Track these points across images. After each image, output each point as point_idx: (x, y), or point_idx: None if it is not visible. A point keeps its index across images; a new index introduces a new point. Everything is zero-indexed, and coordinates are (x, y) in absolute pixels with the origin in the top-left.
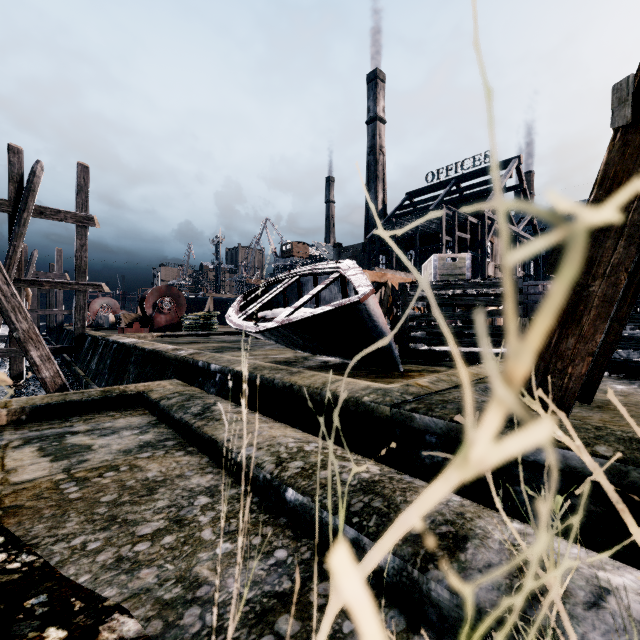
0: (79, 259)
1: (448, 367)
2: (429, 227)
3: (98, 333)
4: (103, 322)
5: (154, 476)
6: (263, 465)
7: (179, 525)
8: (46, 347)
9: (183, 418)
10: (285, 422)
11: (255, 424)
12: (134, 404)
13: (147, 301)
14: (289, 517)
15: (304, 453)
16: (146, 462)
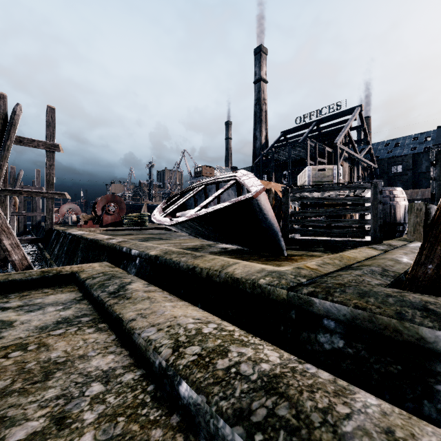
0: (48, 175)
1: (322, 252)
2: (298, 155)
3: (61, 228)
4: (69, 221)
5: (57, 357)
6: (160, 350)
7: (59, 426)
8: (15, 237)
9: (99, 296)
10: (189, 299)
11: (160, 303)
12: (68, 282)
13: (98, 205)
14: (182, 415)
15: (202, 336)
16: (56, 340)
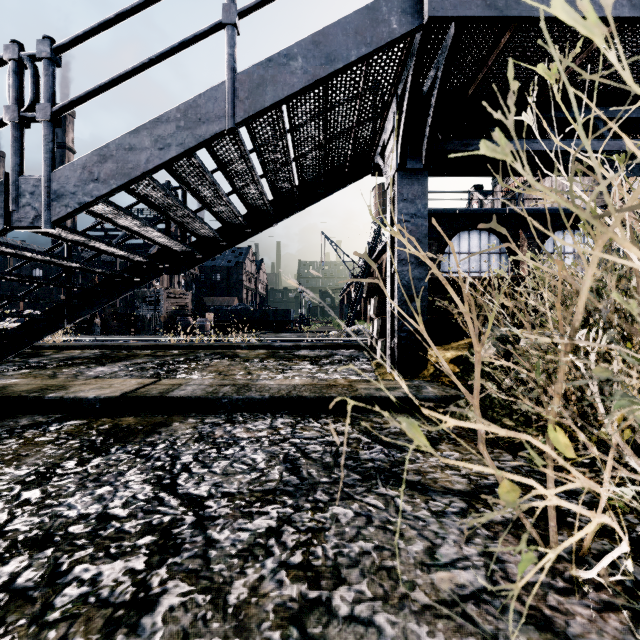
0: None
1: None
2: (112, 258)
3: None
4: None
5: None
6: None
7: None
8: None
9: None
10: None
11: None
12: None
13: None
14: None
15: None
16: None
